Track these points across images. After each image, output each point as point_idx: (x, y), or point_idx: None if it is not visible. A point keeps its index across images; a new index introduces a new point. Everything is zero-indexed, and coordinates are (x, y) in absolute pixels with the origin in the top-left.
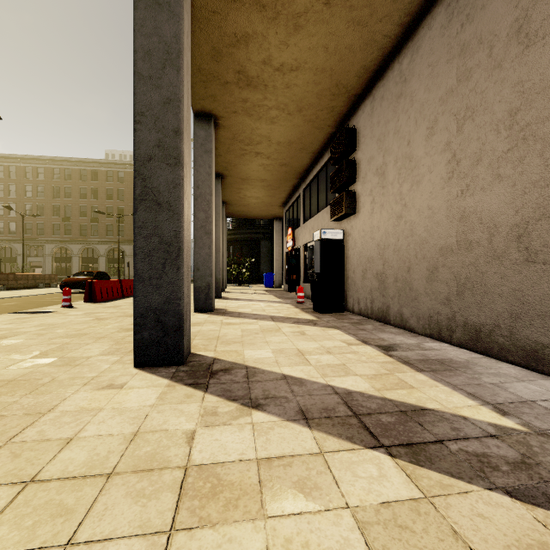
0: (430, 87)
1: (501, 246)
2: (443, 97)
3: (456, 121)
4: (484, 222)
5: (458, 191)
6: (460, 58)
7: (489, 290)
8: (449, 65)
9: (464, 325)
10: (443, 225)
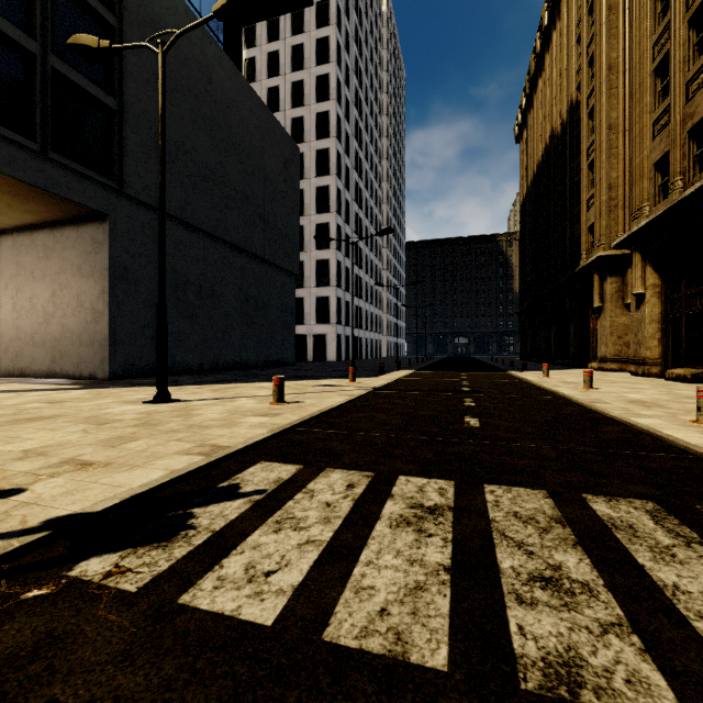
0: (6, 267)
1: (29, 340)
2: (11, 276)
3: (16, 290)
4: (24, 331)
5: (17, 317)
6: (17, 266)
7: (26, 355)
8: (13, 265)
9: (19, 369)
10: (11, 329)
